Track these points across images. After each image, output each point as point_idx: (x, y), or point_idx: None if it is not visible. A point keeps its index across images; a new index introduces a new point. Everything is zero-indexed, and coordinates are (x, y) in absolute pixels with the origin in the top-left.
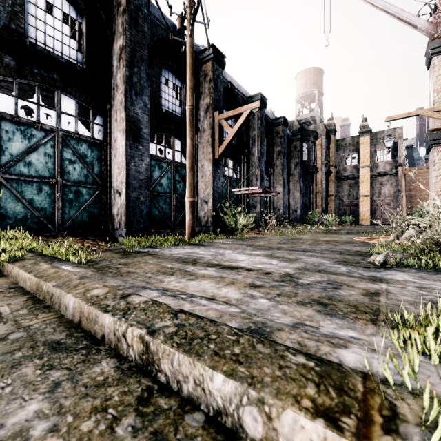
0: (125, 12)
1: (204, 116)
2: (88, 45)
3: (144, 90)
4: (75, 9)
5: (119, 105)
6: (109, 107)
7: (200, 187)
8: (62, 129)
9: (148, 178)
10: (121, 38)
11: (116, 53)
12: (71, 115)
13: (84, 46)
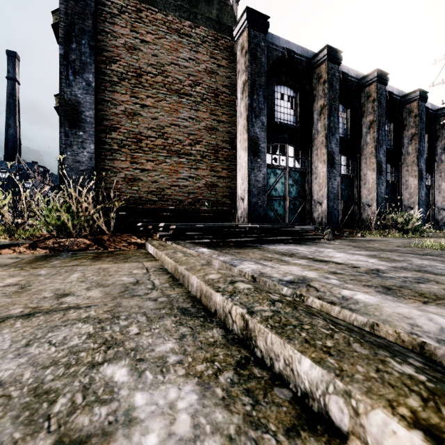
0: (417, 116)
1: (442, 152)
2: (393, 136)
3: (423, 152)
4: (387, 121)
5: (411, 163)
6: (400, 164)
7: (436, 200)
8: (386, 180)
9: (425, 199)
10: (413, 129)
11: (407, 136)
12: (388, 172)
13: (391, 137)
